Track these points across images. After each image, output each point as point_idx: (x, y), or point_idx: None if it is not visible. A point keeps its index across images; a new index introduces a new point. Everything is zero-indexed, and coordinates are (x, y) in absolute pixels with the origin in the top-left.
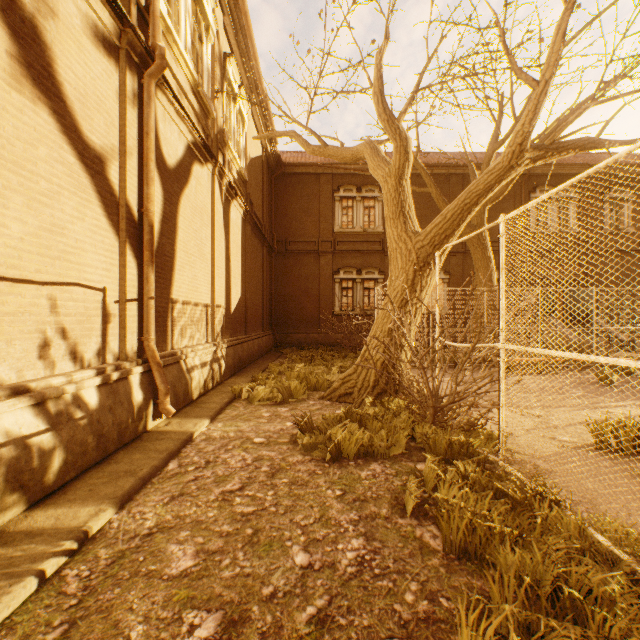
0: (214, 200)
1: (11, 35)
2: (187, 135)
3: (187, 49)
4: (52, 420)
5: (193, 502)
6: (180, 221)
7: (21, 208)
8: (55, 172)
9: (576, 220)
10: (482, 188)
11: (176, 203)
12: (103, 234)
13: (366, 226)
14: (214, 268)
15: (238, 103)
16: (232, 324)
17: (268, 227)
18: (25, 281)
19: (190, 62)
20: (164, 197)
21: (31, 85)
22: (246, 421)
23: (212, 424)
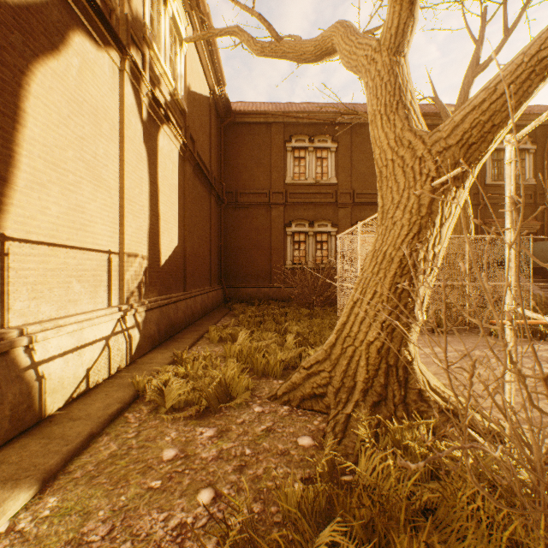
0: (123, 107)
1: None
2: None
3: None
4: None
5: None
6: (32, 105)
7: None
8: None
9: (532, 172)
10: None
11: (18, 69)
12: None
13: (318, 177)
14: (123, 202)
15: (171, 9)
16: (162, 279)
17: (217, 177)
18: None
19: None
20: None
21: None
22: (116, 485)
23: (35, 501)
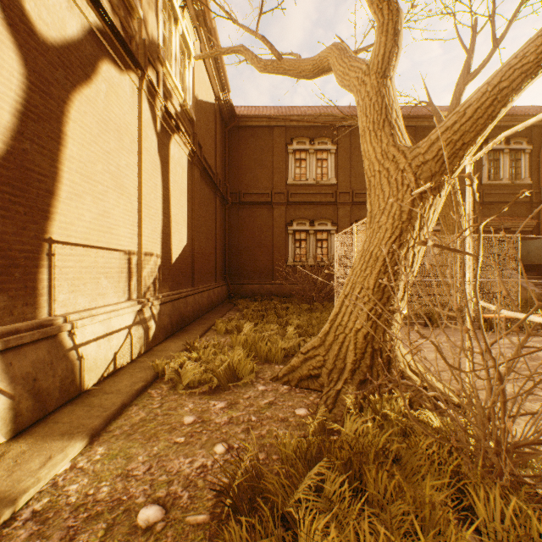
0: (141, 122)
1: None
2: (86, 11)
3: None
4: None
5: None
6: (71, 129)
7: None
8: None
9: (528, 172)
10: (532, 60)
11: (61, 99)
12: None
13: (319, 178)
14: (141, 206)
15: (181, 27)
16: (173, 276)
17: (222, 179)
18: None
19: None
20: (28, 78)
21: None
22: (149, 440)
23: (87, 449)
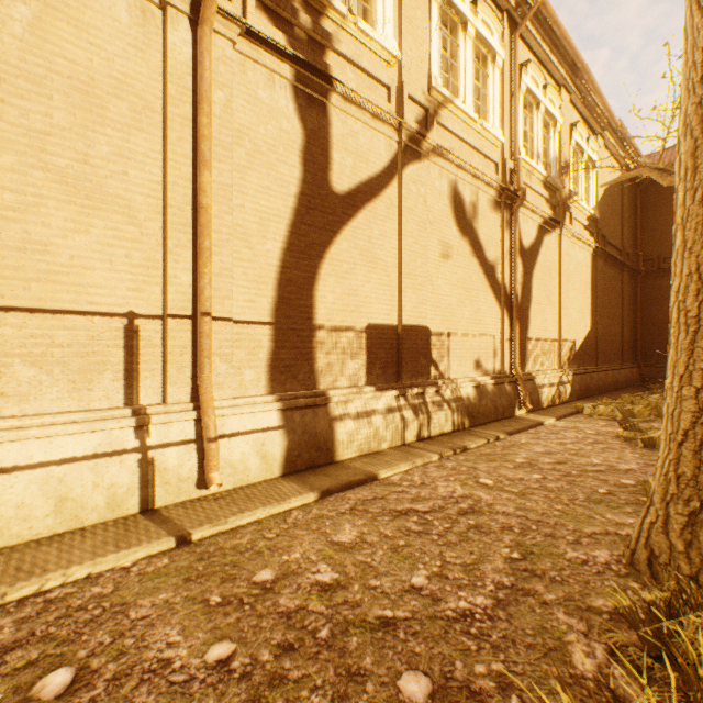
0: (560, 255)
1: (466, 237)
2: (538, 220)
3: (538, 159)
4: (479, 394)
5: (543, 441)
6: (533, 283)
7: (468, 305)
8: (477, 285)
9: None
10: None
11: (530, 272)
12: (493, 307)
13: None
14: (560, 310)
15: (585, 154)
16: (579, 355)
17: (630, 248)
18: (469, 335)
19: (540, 168)
20: (522, 272)
21: (470, 252)
22: (583, 424)
23: (556, 421)
